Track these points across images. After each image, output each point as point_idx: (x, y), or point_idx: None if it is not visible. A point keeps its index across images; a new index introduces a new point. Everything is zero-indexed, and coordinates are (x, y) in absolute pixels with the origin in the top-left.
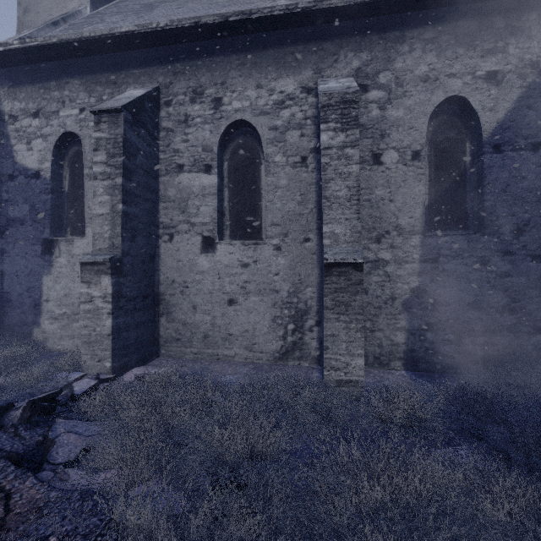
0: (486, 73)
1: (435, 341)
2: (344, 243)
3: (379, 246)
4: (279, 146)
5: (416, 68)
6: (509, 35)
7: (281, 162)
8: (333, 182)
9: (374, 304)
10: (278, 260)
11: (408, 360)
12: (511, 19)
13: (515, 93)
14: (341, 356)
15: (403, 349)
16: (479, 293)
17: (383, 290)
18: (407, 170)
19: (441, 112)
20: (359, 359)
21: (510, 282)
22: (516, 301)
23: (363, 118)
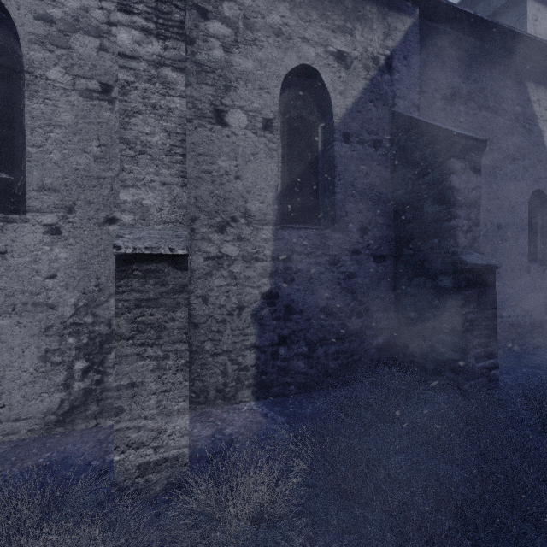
0: (337, 52)
1: (289, 356)
2: (159, 223)
3: (223, 237)
4: (57, 53)
5: (268, 14)
6: (356, 19)
7: (60, 82)
8: (140, 117)
9: (217, 317)
10: (55, 252)
11: (259, 386)
12: (358, 3)
13: (361, 83)
14: (149, 419)
15: (253, 373)
16: (331, 296)
17: (228, 297)
18: (257, 140)
19: (295, 84)
20: (181, 418)
21: (357, 283)
22: (361, 303)
23: (201, 55)
